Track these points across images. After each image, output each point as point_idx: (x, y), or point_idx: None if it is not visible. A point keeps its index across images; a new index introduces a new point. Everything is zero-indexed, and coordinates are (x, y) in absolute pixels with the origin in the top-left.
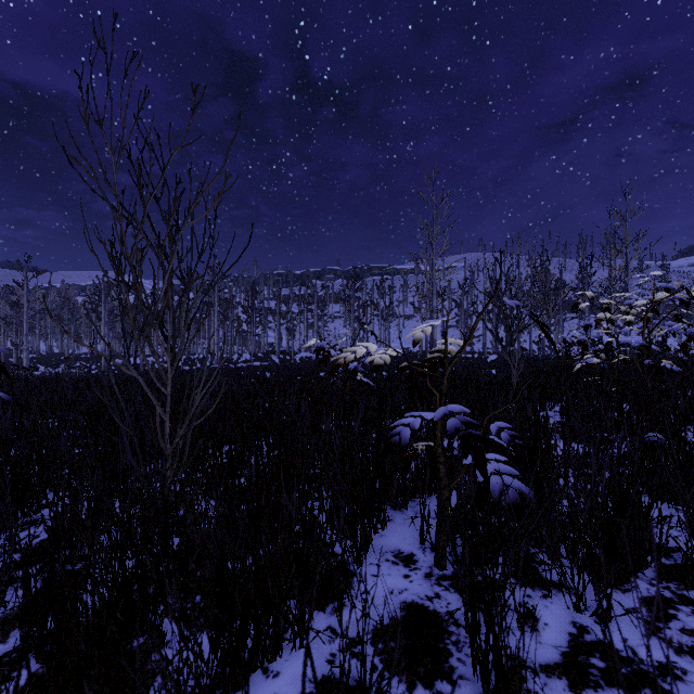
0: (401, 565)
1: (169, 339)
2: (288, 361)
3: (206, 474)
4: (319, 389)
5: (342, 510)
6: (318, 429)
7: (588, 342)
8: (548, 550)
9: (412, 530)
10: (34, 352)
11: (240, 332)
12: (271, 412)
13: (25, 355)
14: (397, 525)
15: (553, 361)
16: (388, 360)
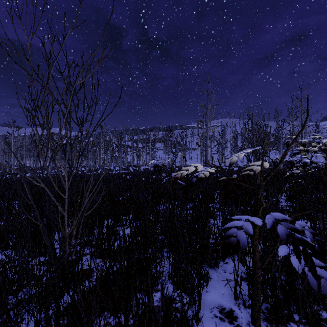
0: (227, 321)
1: (66, 162)
2: (137, 170)
3: (91, 252)
4: (156, 187)
5: (186, 285)
6: (158, 212)
7: (294, 161)
8: (325, 307)
9: (226, 287)
10: (17, 166)
11: (114, 156)
12: (131, 200)
13: (12, 167)
14: (215, 281)
15: (267, 170)
16: (208, 175)
